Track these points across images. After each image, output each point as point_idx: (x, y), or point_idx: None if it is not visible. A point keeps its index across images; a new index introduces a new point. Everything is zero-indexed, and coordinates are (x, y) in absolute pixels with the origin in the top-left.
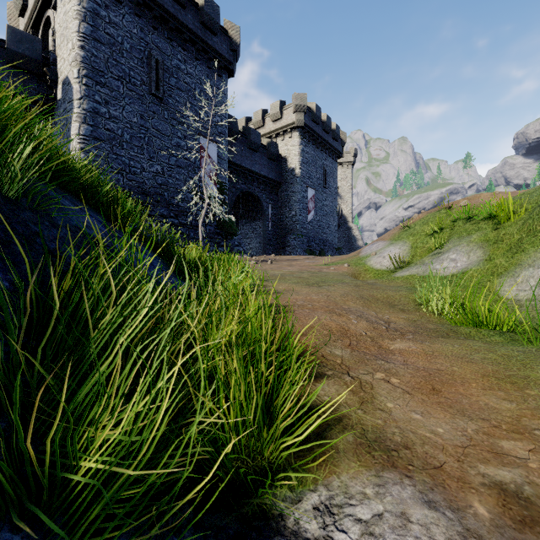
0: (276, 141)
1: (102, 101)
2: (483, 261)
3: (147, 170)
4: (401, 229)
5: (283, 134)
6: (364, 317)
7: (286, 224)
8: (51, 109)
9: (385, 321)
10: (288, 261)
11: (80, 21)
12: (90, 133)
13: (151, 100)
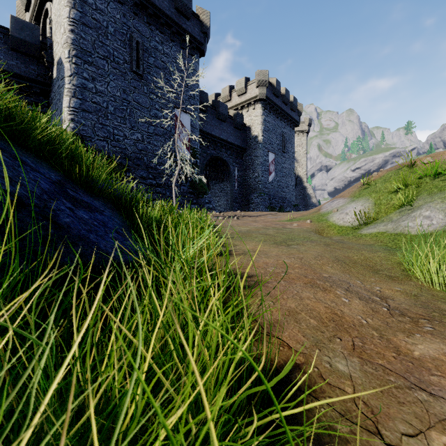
0: (241, 112)
1: (89, 78)
2: None
3: (129, 138)
4: (361, 187)
5: (247, 106)
6: (353, 292)
7: (250, 184)
8: (48, 87)
9: (379, 297)
10: (252, 216)
11: (70, 8)
12: (79, 106)
13: (132, 77)
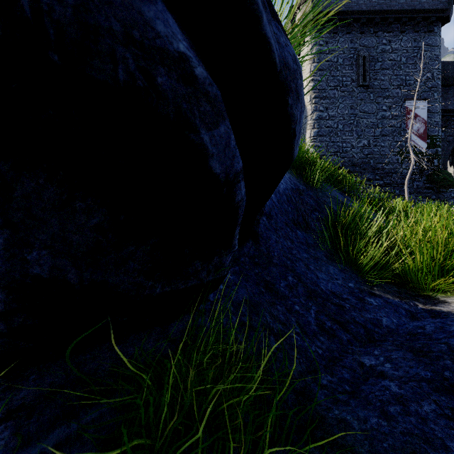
0: None
1: (324, 109)
2: None
3: (355, 147)
4: None
5: None
6: None
7: None
8: None
9: None
10: None
11: (311, 64)
12: (317, 134)
13: (358, 91)
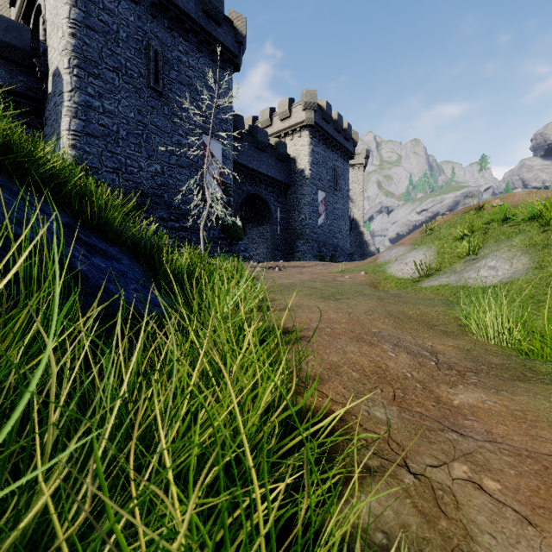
0: (284, 141)
1: (95, 94)
2: (533, 270)
3: (145, 170)
4: (423, 233)
5: (291, 133)
6: (402, 346)
7: (295, 229)
8: (41, 103)
9: (429, 352)
10: (297, 267)
11: (71, 6)
12: (82, 129)
13: (149, 94)
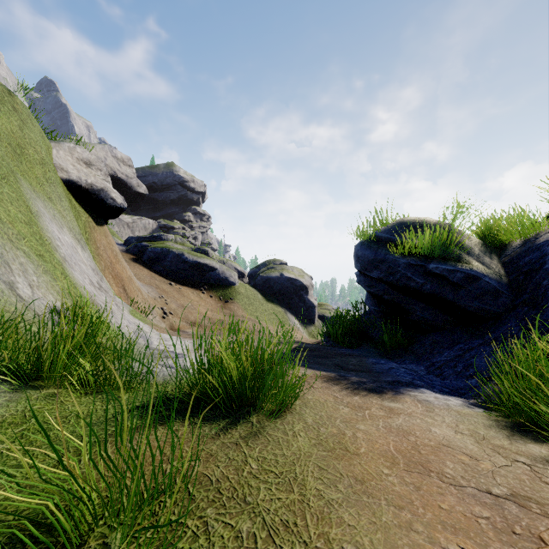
0: None
1: None
2: None
3: None
4: None
5: None
6: None
7: None
8: None
9: None
10: None
11: None
12: None
13: None
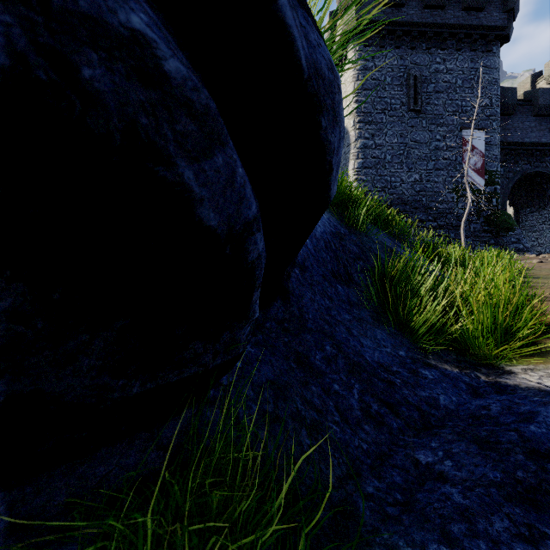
0: None
1: (369, 136)
2: None
3: (405, 182)
4: None
5: None
6: None
7: None
8: None
9: None
10: None
11: (355, 82)
12: (361, 165)
13: (409, 117)
